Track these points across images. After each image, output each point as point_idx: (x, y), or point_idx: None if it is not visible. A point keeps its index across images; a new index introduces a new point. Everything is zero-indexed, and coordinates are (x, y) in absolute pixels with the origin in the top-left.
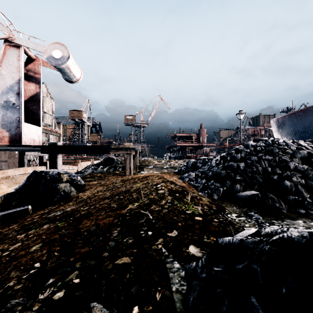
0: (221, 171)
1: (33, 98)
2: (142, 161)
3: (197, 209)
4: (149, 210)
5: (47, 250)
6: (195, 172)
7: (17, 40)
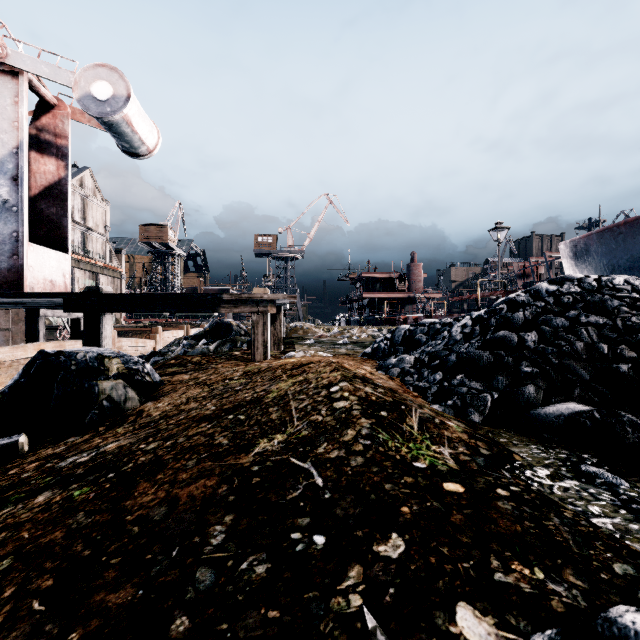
0: (482, 352)
1: (53, 191)
2: (291, 329)
3: (441, 455)
4: (314, 456)
5: (15, 588)
6: (415, 354)
7: (12, 59)
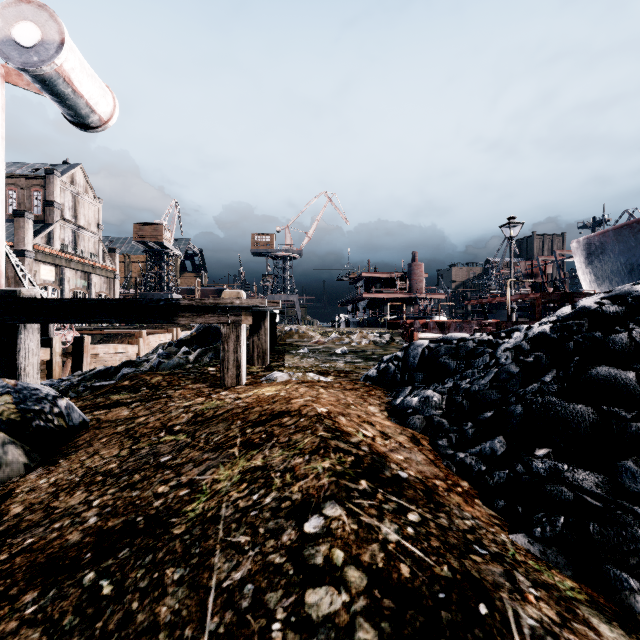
0: (578, 407)
1: None
2: (286, 333)
3: None
4: None
5: None
6: (443, 388)
7: None
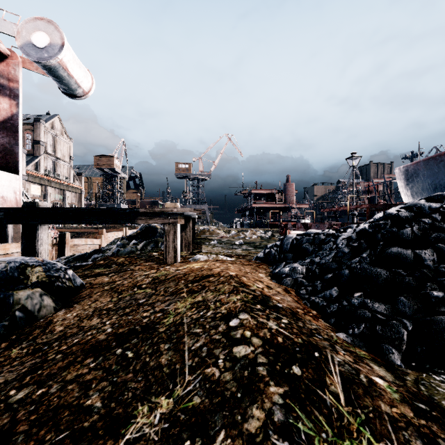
0: (379, 269)
1: (6, 124)
2: (200, 231)
3: None
4: None
5: None
6: (304, 263)
7: None
